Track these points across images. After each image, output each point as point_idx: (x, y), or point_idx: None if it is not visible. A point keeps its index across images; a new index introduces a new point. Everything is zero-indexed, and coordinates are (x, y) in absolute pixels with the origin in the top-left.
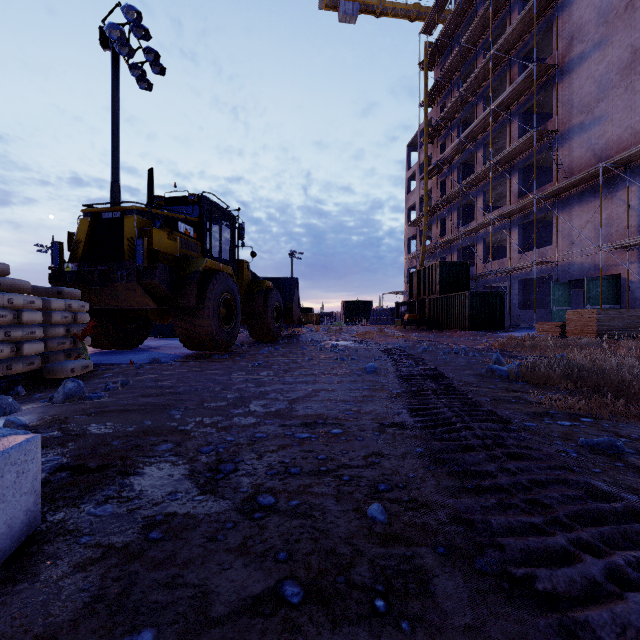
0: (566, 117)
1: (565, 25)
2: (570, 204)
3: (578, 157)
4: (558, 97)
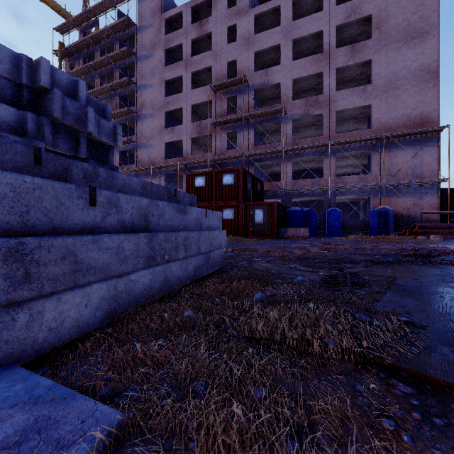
0: (140, 138)
1: (140, 97)
2: (142, 177)
3: (144, 158)
4: (137, 127)
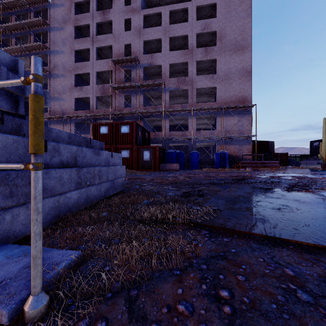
0: (53, 92)
1: (52, 60)
2: (54, 123)
3: (57, 108)
4: (50, 83)
